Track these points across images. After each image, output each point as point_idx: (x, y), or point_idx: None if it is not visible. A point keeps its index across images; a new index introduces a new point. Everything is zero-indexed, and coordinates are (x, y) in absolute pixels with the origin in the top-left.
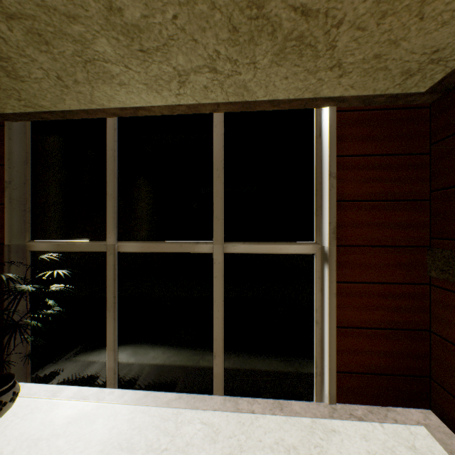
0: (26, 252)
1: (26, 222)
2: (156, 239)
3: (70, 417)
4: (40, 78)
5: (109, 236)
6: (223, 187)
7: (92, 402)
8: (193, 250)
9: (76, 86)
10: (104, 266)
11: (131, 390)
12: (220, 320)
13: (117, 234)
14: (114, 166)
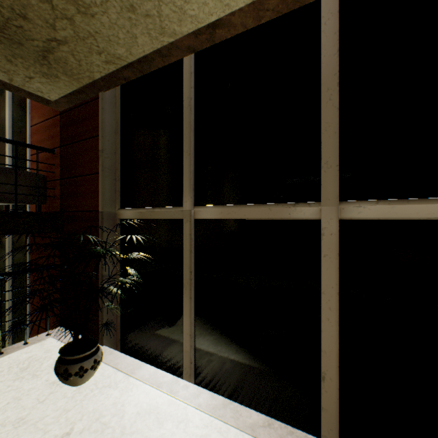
0: (116, 220)
1: (116, 190)
2: (238, 202)
3: (139, 406)
4: (105, 1)
5: (185, 200)
6: (338, 114)
7: (164, 392)
8: (287, 216)
9: (141, 2)
10: (181, 236)
11: (207, 391)
12: (333, 323)
13: (194, 198)
14: (190, 117)
